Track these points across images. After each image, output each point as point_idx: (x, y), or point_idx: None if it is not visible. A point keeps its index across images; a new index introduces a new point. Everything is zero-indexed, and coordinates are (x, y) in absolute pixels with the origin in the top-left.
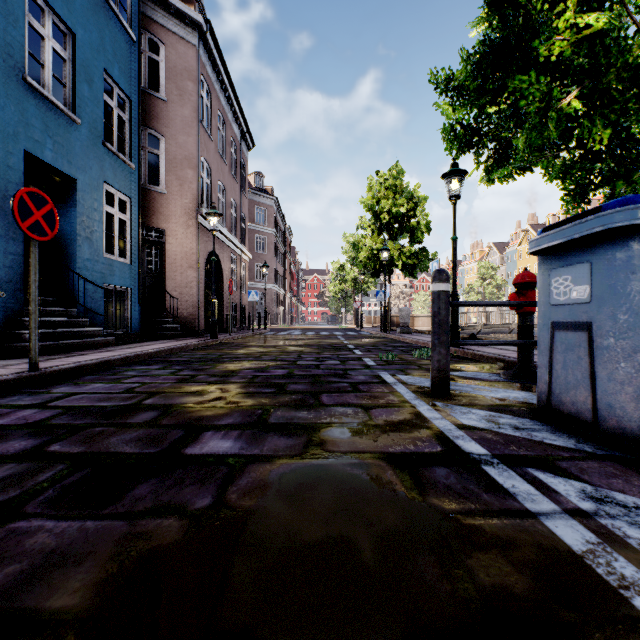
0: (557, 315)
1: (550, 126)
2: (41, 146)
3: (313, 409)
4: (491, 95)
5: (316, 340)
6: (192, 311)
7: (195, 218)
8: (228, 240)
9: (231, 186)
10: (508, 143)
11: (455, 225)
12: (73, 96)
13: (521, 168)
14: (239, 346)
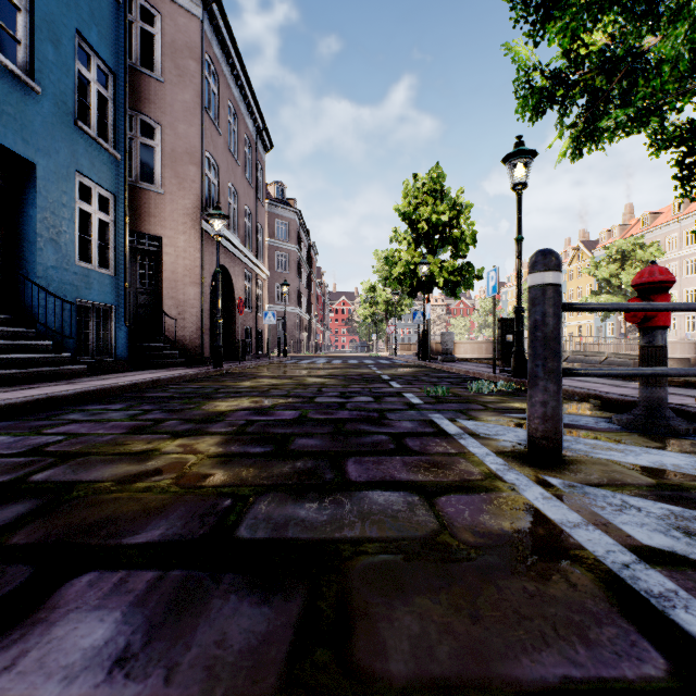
0: None
1: None
2: None
3: (329, 496)
4: None
5: (343, 369)
6: (195, 335)
7: (198, 224)
8: (241, 253)
9: (245, 191)
10: (606, 96)
11: (520, 222)
12: (31, 57)
13: (646, 111)
14: (247, 377)
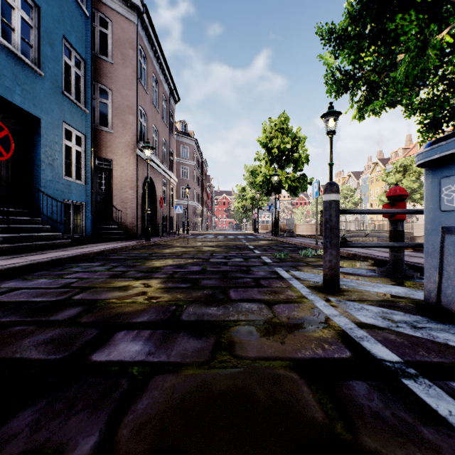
0: (449, 220)
1: (431, 54)
2: (11, 92)
3: (222, 305)
4: (371, 38)
5: (225, 242)
6: (132, 220)
7: (135, 151)
8: (160, 168)
9: (162, 129)
10: (377, 86)
11: (331, 154)
12: (38, 55)
13: (393, 101)
14: (166, 246)
